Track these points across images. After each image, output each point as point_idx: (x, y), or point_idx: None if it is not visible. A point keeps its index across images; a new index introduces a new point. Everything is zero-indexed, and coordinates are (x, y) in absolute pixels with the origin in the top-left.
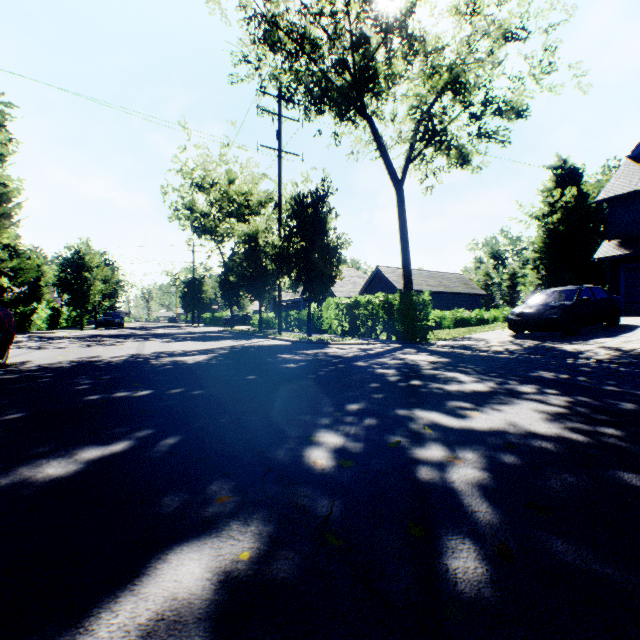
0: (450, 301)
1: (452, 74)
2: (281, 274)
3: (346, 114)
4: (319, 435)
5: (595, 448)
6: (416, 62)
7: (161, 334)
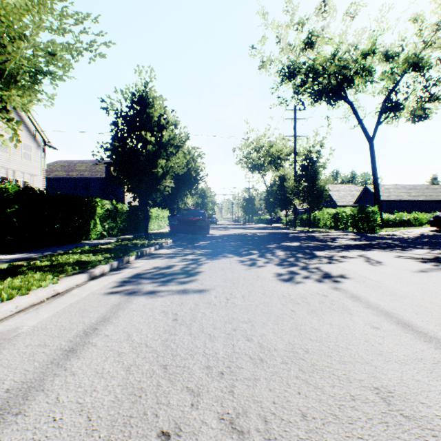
0: (431, 206)
1: (410, 63)
2: (295, 199)
3: (337, 99)
4: (290, 243)
5: (342, 245)
6: (383, 63)
7: (238, 227)
